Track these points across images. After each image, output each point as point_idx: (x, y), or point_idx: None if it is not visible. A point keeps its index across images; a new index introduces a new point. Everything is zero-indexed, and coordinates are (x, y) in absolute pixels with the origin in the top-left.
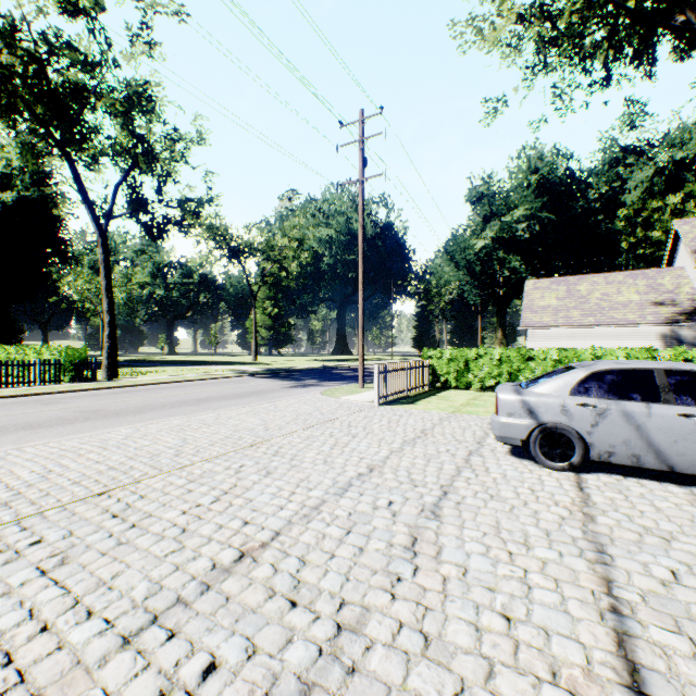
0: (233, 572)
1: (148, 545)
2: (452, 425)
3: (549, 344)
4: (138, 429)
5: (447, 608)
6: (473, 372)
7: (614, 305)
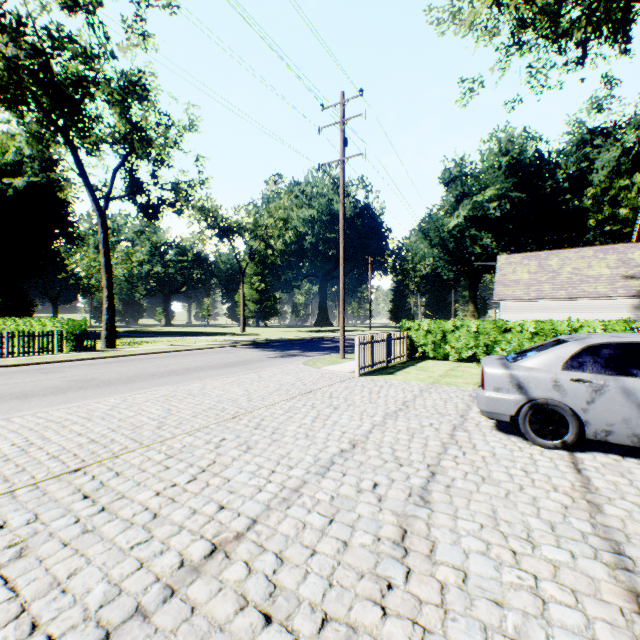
0: (202, 572)
1: (114, 534)
2: (433, 397)
3: (521, 316)
4: (126, 398)
5: (449, 630)
6: (450, 343)
7: (585, 278)
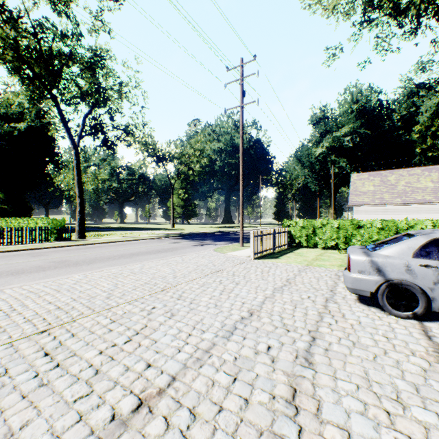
0: (128, 426)
1: (63, 388)
2: (309, 276)
3: (369, 216)
4: (87, 275)
5: None
6: (319, 236)
7: (415, 189)
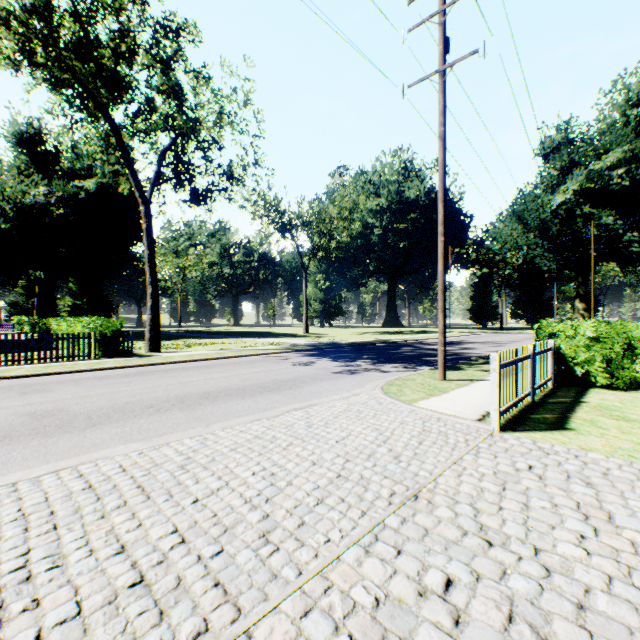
0: None
1: None
2: None
3: None
4: (10, 492)
5: None
6: None
7: None
